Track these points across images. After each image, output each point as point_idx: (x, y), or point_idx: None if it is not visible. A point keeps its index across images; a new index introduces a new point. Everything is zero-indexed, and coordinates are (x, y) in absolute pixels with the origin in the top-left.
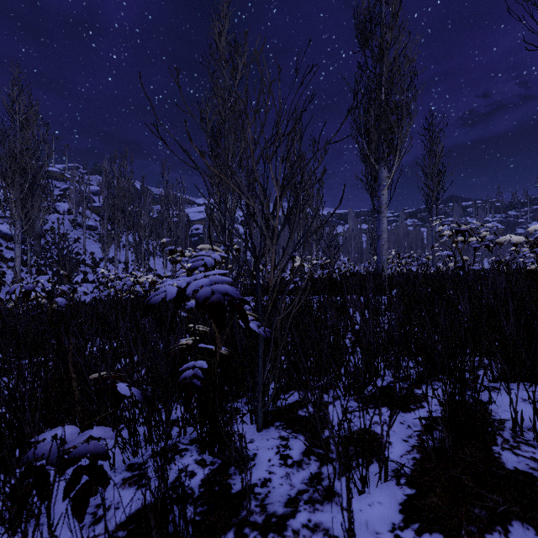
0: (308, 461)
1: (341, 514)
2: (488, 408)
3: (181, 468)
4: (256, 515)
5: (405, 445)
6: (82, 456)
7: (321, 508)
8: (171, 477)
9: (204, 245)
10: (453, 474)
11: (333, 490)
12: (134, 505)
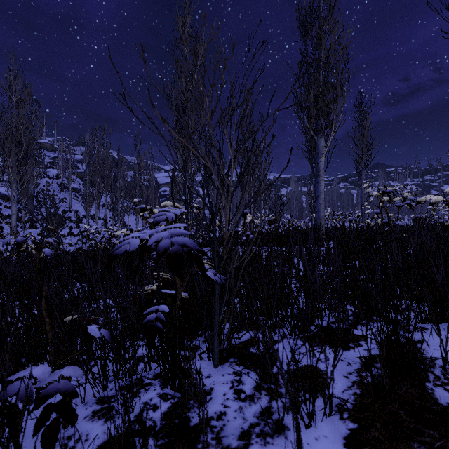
0: (259, 395)
1: (290, 448)
2: (421, 347)
3: (146, 402)
4: (212, 448)
5: (346, 380)
6: (52, 394)
7: (272, 442)
8: (136, 410)
9: (167, 203)
10: (391, 409)
11: (282, 424)
12: (102, 437)
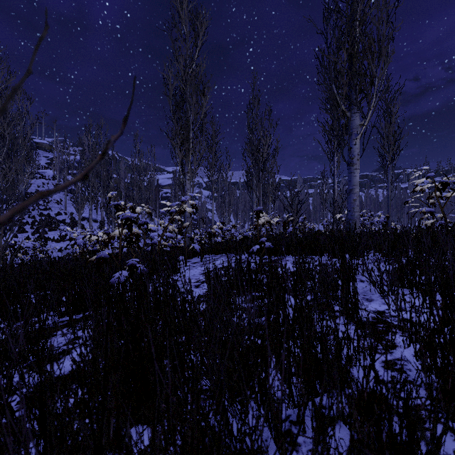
0: None
1: None
2: None
3: None
4: None
5: None
6: None
7: None
8: None
9: None
10: None
11: None
12: None
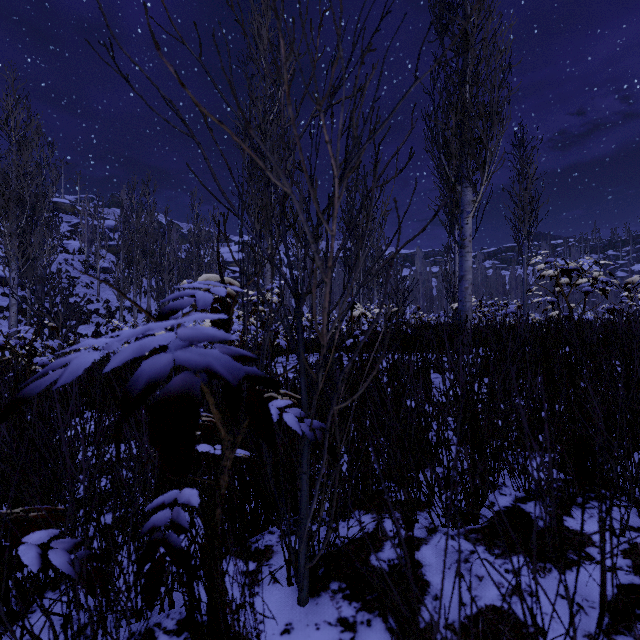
0: None
1: None
2: None
3: None
4: None
5: None
6: None
7: None
8: None
9: (211, 276)
10: None
11: None
12: None
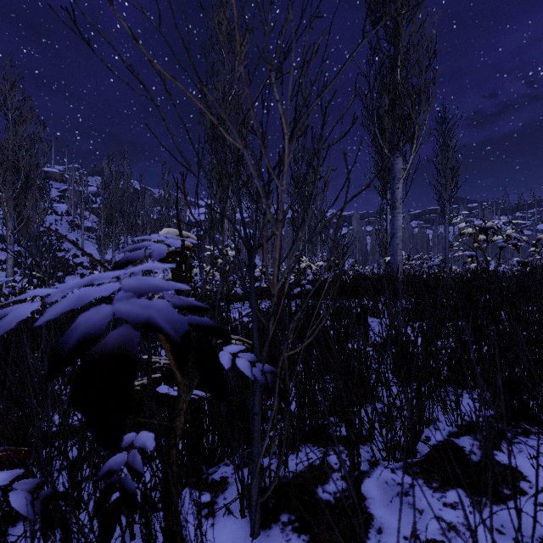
0: None
1: None
2: None
3: None
4: None
5: None
6: None
7: None
8: None
9: (170, 230)
10: None
11: None
12: None
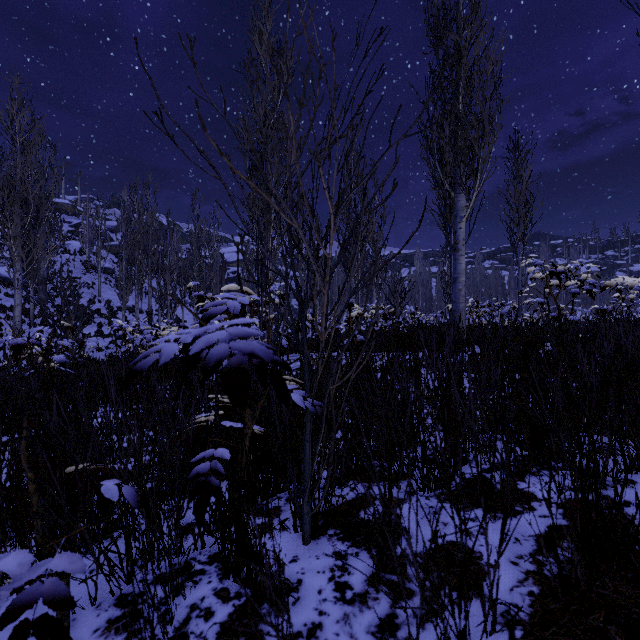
0: (376, 593)
1: None
2: (635, 517)
3: (194, 603)
4: None
5: (515, 570)
6: (32, 603)
7: None
8: (178, 618)
9: (231, 286)
10: (594, 623)
11: None
12: None
